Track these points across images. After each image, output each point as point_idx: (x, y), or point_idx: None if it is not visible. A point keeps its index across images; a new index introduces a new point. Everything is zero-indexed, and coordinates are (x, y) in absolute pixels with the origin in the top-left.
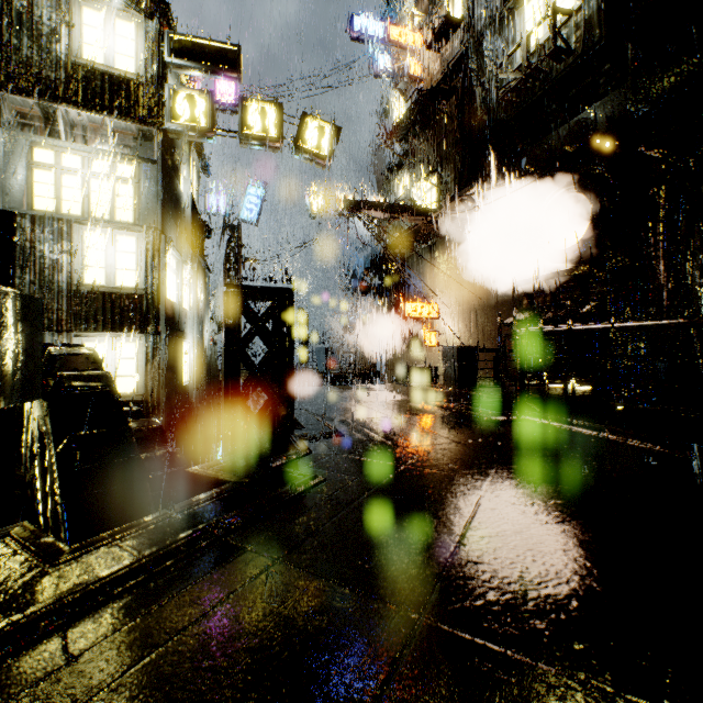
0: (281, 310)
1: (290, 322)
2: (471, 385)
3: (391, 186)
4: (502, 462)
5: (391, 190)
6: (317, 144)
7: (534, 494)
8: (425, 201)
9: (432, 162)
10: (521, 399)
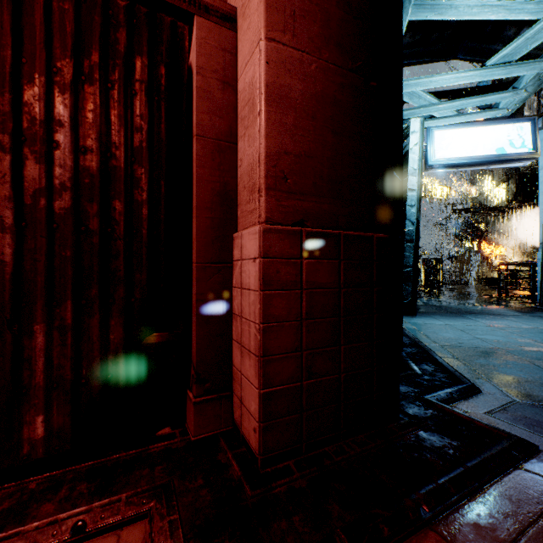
0: (439, 262)
1: (441, 265)
2: (513, 285)
3: (479, 181)
4: (491, 291)
5: (479, 182)
6: (440, 195)
7: (491, 292)
8: (499, 195)
9: (503, 174)
10: (515, 285)
